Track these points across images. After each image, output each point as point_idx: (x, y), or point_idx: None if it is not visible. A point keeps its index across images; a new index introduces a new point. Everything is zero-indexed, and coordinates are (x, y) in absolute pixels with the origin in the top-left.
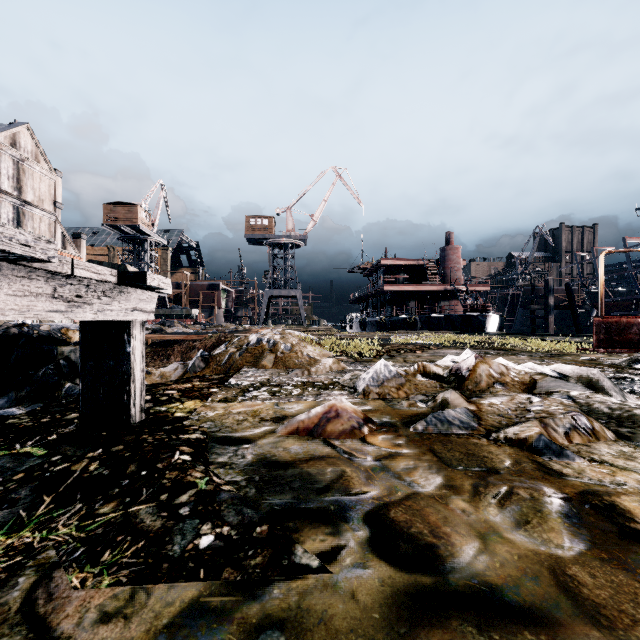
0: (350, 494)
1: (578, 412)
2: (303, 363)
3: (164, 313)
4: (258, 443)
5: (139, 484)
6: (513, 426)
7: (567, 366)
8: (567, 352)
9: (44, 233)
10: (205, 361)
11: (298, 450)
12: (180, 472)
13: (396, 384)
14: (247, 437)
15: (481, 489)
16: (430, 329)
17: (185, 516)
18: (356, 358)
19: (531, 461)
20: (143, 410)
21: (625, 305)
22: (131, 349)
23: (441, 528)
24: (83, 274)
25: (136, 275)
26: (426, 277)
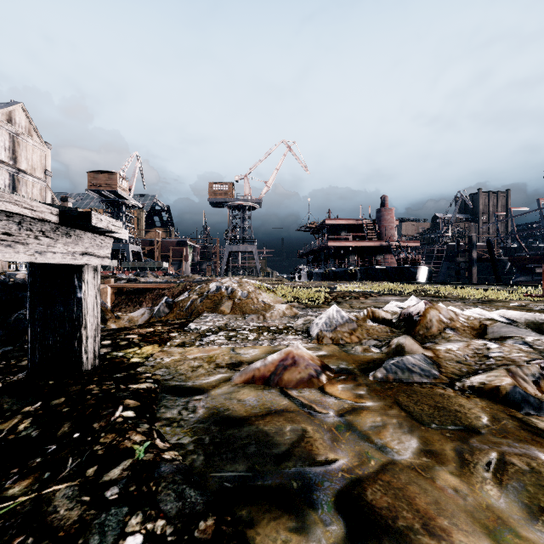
0: (315, 463)
1: (543, 360)
2: (258, 309)
3: (139, 266)
4: (211, 393)
5: (66, 451)
6: (476, 374)
7: (512, 312)
8: (496, 299)
9: (36, 197)
10: (169, 307)
11: (254, 402)
12: (117, 435)
13: (348, 329)
14: (200, 386)
15: (467, 456)
16: (368, 279)
17: (111, 502)
18: (306, 304)
19: (510, 417)
20: (97, 356)
21: (535, 259)
22: (82, 294)
23: (436, 520)
24: (10, 208)
25: (80, 214)
26: (364, 234)
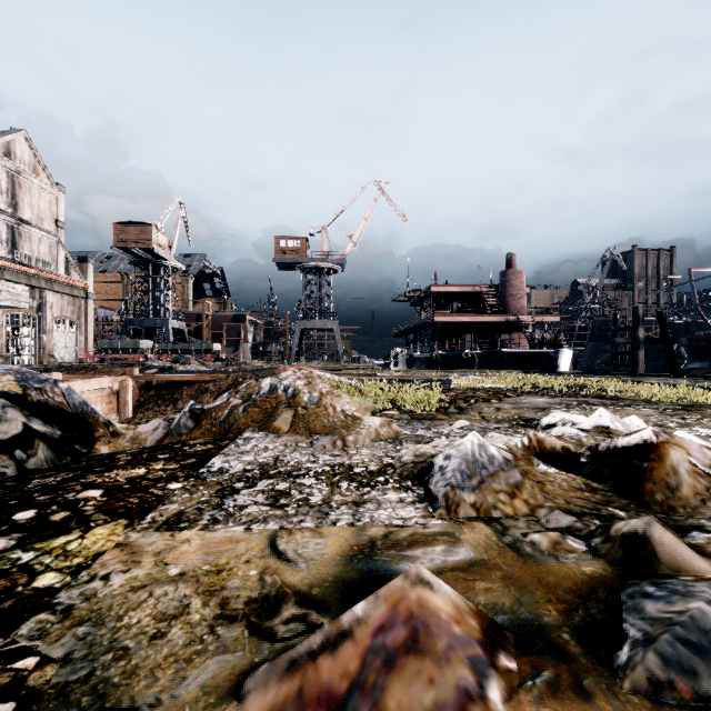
0: None
1: None
2: (335, 424)
3: (181, 348)
4: None
5: None
6: None
7: None
8: (698, 402)
9: (44, 256)
10: (195, 418)
11: None
12: None
13: (506, 484)
14: None
15: None
16: (490, 367)
17: None
18: (412, 413)
19: None
20: None
21: None
22: None
23: None
24: None
25: None
26: (483, 306)
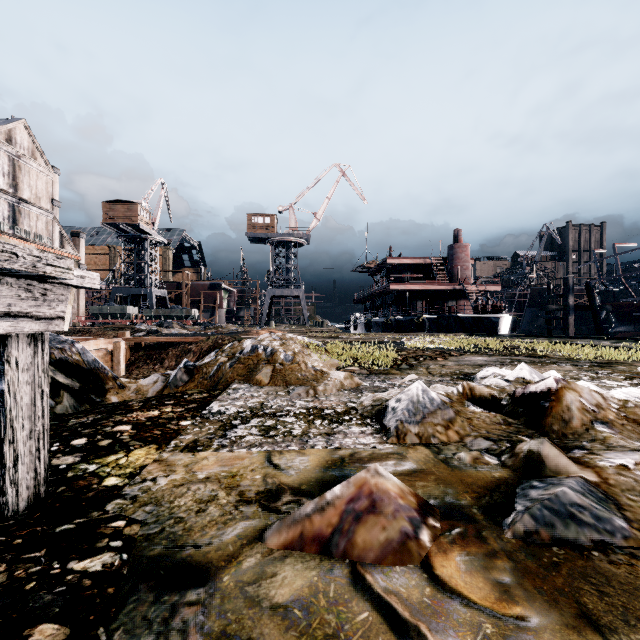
0: None
1: None
2: (307, 378)
3: (164, 313)
4: (222, 583)
5: None
6: None
7: None
8: (613, 360)
9: (41, 231)
10: (189, 373)
11: (302, 615)
12: None
13: (442, 419)
14: (205, 558)
15: None
16: (439, 330)
17: None
18: (370, 368)
19: None
20: (43, 482)
21: (638, 305)
22: (5, 385)
23: None
24: None
25: None
26: (433, 276)
